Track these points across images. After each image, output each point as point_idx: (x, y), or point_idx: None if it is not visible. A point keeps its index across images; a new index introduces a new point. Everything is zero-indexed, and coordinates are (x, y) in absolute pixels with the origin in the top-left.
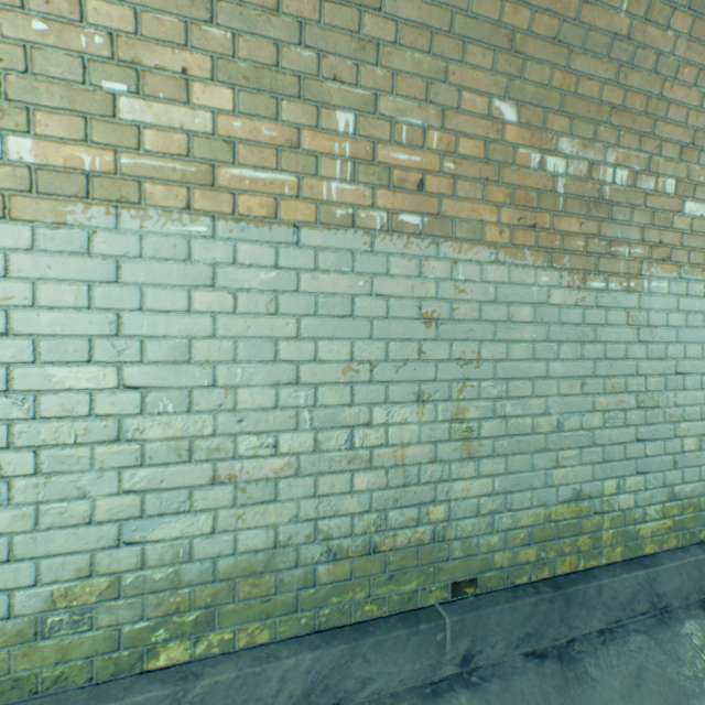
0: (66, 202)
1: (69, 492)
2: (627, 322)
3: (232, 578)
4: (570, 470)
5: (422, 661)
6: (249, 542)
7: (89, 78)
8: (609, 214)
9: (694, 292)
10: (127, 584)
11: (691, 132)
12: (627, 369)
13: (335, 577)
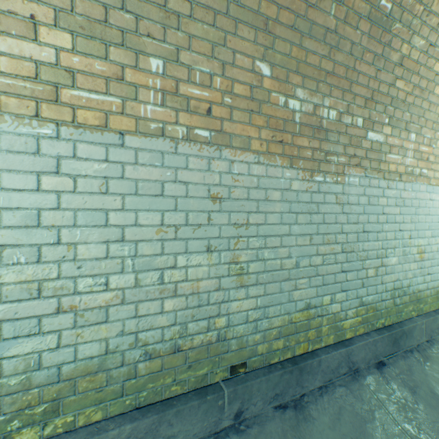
0: None
1: None
2: (336, 201)
3: (73, 378)
4: (303, 291)
5: (209, 420)
6: (86, 352)
7: None
8: (326, 136)
9: (373, 184)
10: None
11: (371, 91)
12: (336, 229)
13: (151, 370)
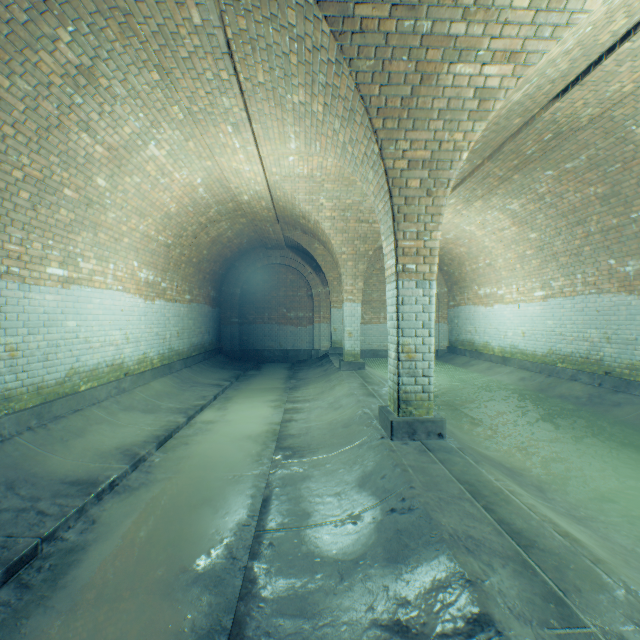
0: (547, 299)
1: (548, 338)
2: None
3: (565, 356)
4: (639, 352)
5: (589, 380)
6: (567, 351)
7: (548, 282)
8: None
9: None
10: (553, 352)
11: None
12: None
13: (580, 361)
